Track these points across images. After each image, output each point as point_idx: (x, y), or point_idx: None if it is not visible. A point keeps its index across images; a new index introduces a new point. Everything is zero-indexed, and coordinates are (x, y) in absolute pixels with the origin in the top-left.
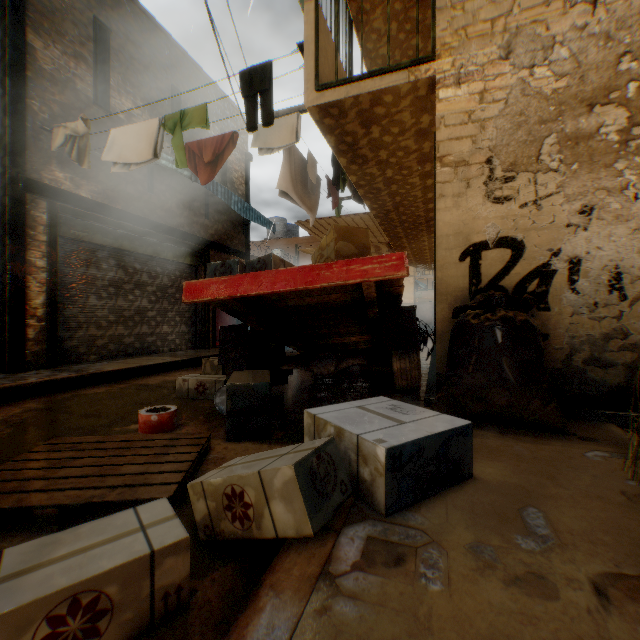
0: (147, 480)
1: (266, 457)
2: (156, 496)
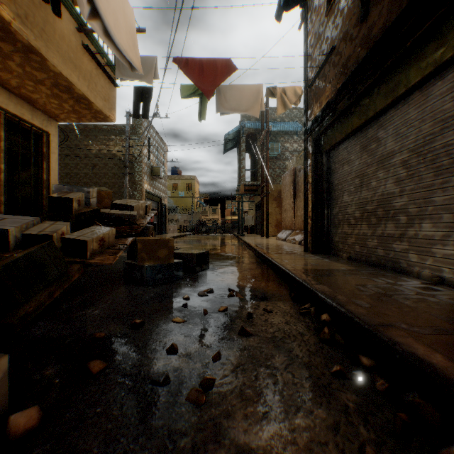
0: None
1: None
2: None
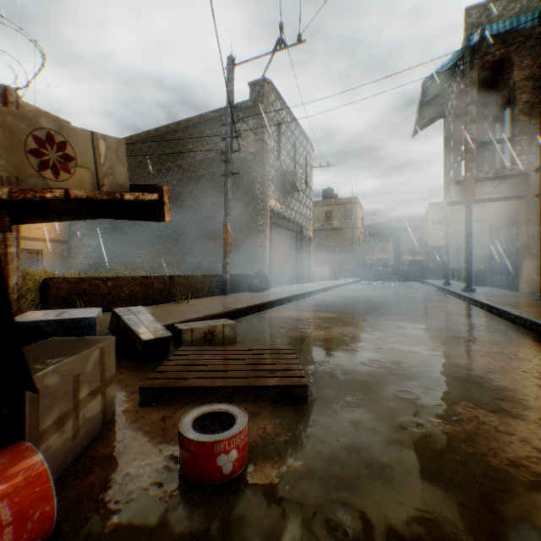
0: (195, 352)
1: (139, 320)
2: (188, 347)
